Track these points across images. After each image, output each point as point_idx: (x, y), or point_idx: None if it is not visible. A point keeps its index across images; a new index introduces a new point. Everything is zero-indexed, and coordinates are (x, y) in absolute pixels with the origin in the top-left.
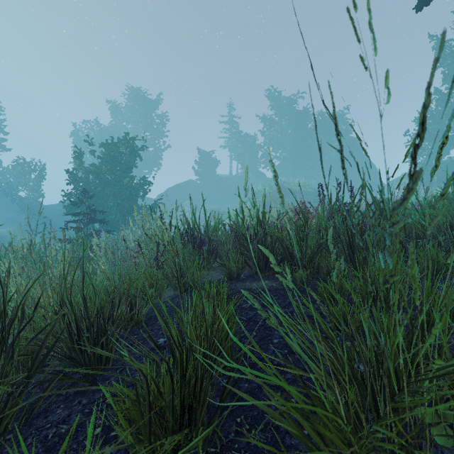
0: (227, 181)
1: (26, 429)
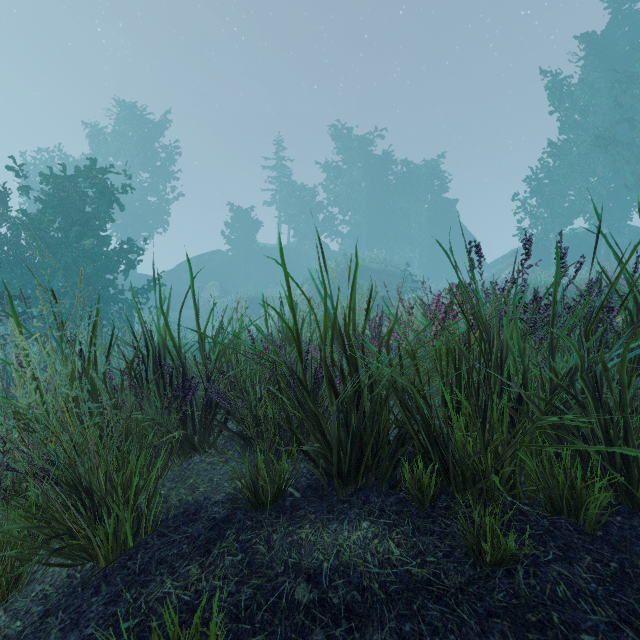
0: (273, 253)
1: None
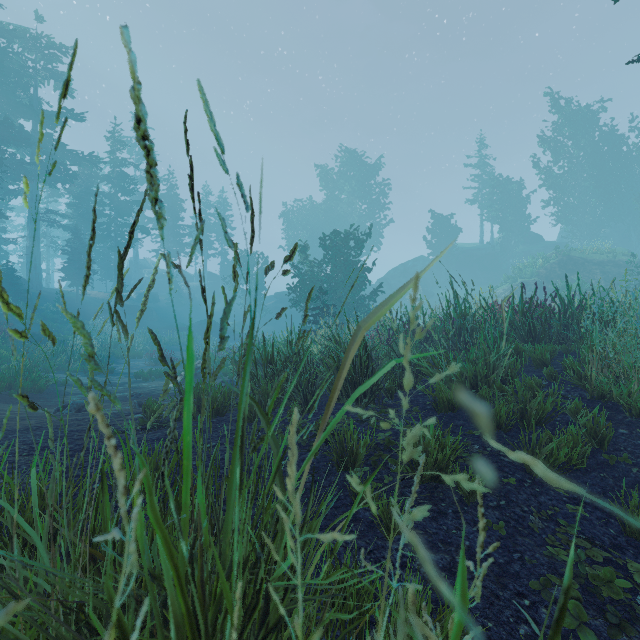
0: (474, 253)
1: None
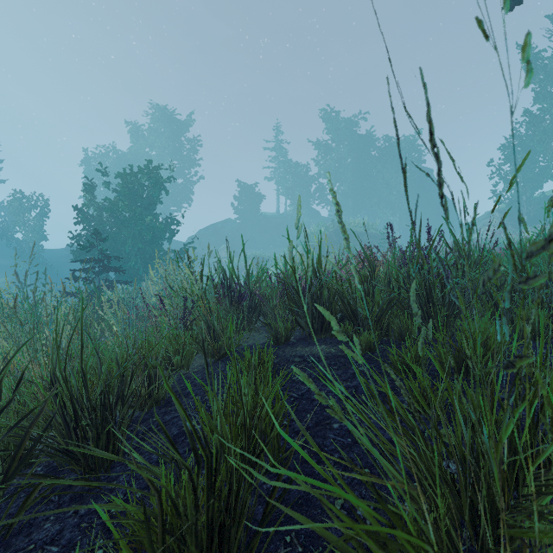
0: (273, 220)
1: (1, 552)
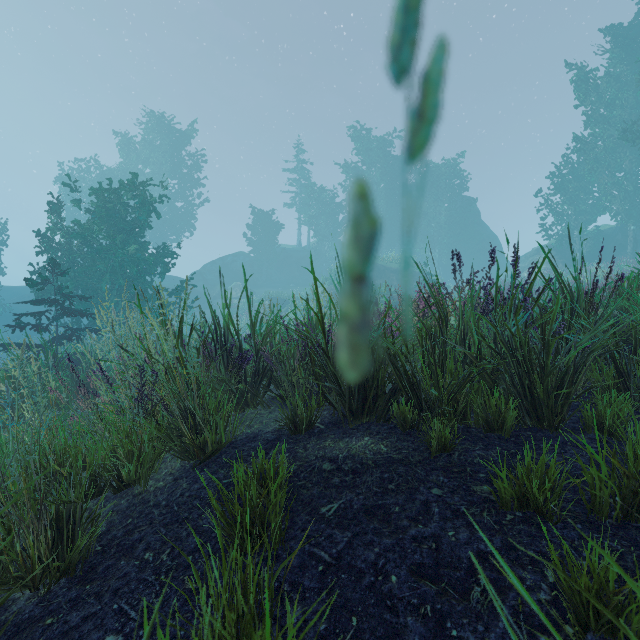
0: (294, 254)
1: None
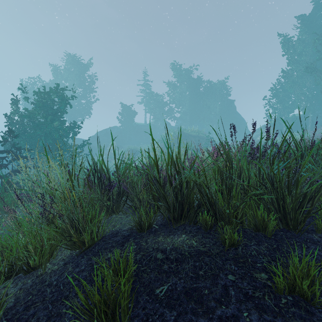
0: (142, 127)
1: None
